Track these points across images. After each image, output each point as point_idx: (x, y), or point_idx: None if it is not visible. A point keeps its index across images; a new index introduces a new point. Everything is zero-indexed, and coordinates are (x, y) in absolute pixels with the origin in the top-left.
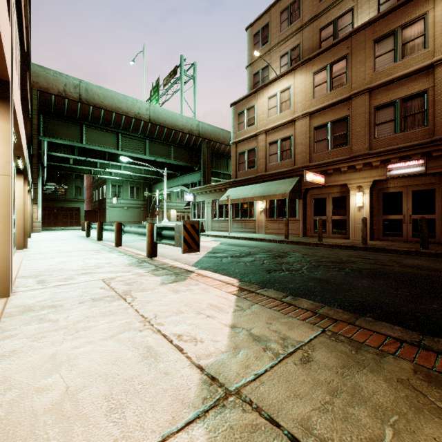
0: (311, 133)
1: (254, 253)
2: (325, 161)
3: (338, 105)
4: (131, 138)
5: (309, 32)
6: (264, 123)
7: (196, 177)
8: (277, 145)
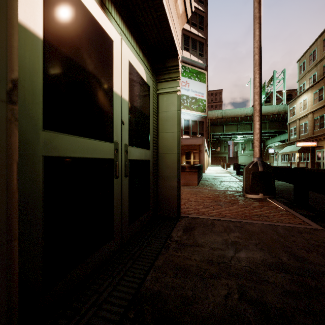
0: (313, 121)
1: None
2: (316, 135)
3: (321, 108)
4: (244, 125)
5: (319, 67)
6: (298, 115)
7: (286, 136)
8: (303, 125)
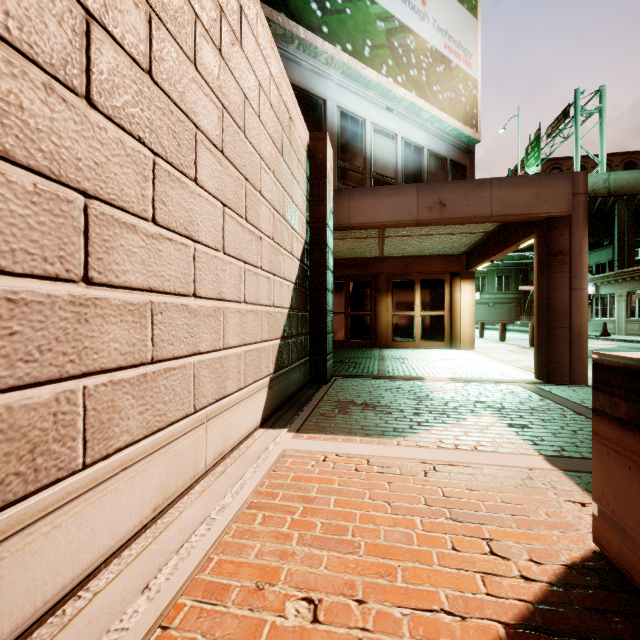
0: None
1: None
2: None
3: None
4: None
5: None
6: None
7: (605, 255)
8: None
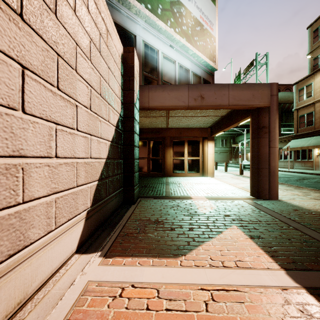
0: None
1: (291, 177)
2: None
3: None
4: None
5: None
6: (319, 95)
7: None
8: None
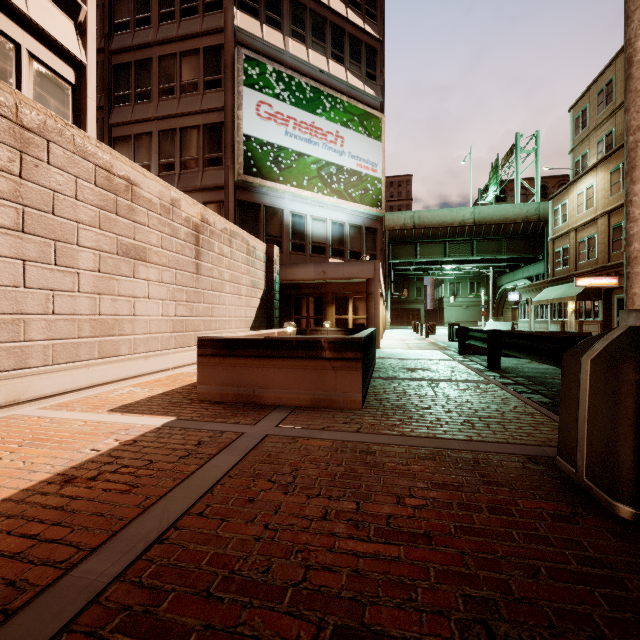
0: (609, 232)
1: None
2: (617, 262)
3: None
4: (457, 243)
5: (620, 117)
6: (573, 221)
7: (541, 268)
8: (584, 243)
